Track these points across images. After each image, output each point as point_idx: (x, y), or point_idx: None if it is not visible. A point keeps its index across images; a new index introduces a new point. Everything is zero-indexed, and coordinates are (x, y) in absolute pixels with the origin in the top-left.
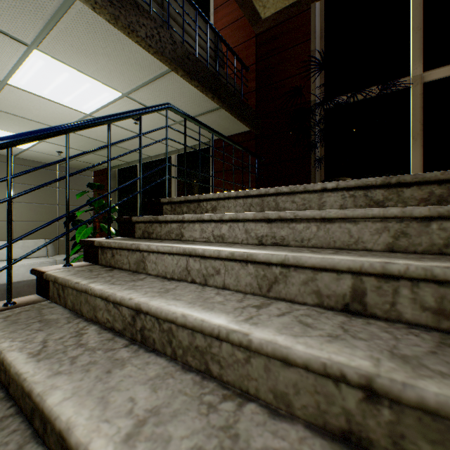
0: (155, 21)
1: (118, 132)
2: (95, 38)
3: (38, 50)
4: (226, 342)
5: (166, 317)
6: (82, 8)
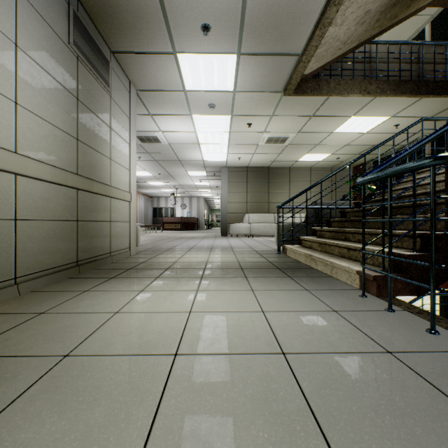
0: (414, 81)
1: (380, 136)
2: (382, 103)
3: (353, 116)
4: (439, 181)
5: (423, 183)
6: (379, 97)
